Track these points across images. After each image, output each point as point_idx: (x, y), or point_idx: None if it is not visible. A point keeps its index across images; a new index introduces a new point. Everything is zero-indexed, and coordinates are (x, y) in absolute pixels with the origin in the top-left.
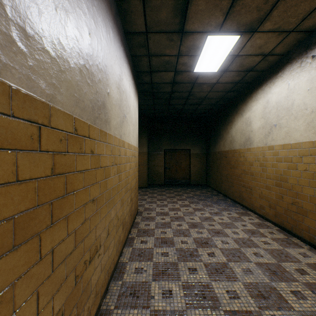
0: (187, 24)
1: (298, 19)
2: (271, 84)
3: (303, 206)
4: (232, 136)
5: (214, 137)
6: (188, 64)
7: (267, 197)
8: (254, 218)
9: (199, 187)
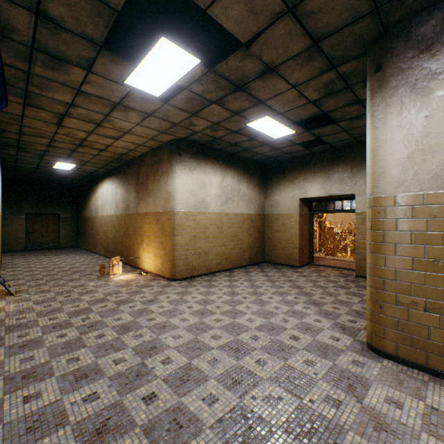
0: (45, 158)
1: (101, 167)
2: (104, 183)
3: (110, 243)
4: (91, 206)
5: (83, 204)
6: (49, 165)
7: (103, 243)
8: (97, 256)
9: (68, 249)
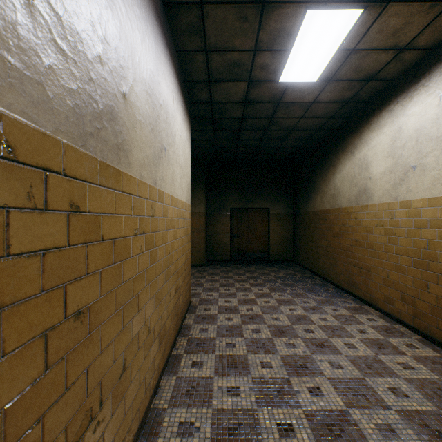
0: None
1: None
2: (406, 100)
3: None
4: (335, 186)
5: (306, 190)
6: (271, 67)
7: (399, 284)
8: (376, 318)
9: (282, 265)
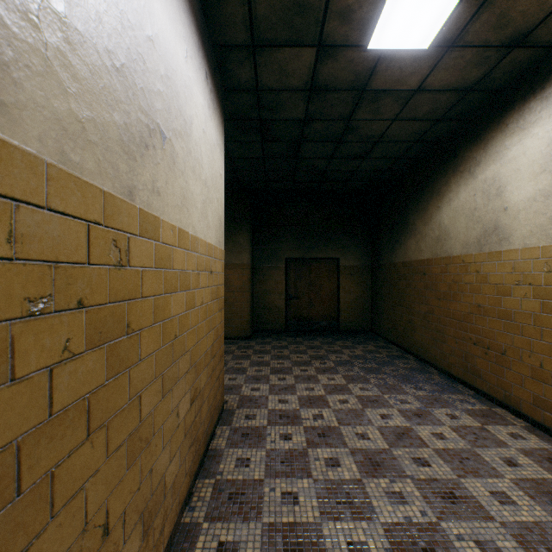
0: None
1: None
2: None
3: None
4: (441, 225)
5: (392, 232)
6: (358, 15)
7: None
8: (523, 432)
9: (358, 338)
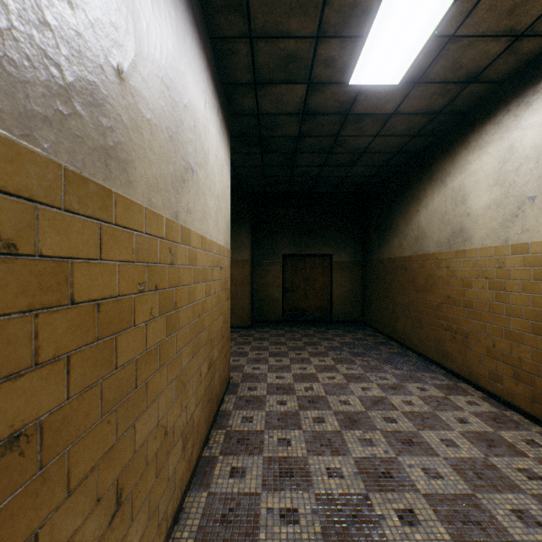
0: None
1: None
2: (520, 107)
3: None
4: (419, 226)
5: (379, 231)
6: (339, 62)
7: (511, 356)
8: (478, 400)
9: (349, 327)
